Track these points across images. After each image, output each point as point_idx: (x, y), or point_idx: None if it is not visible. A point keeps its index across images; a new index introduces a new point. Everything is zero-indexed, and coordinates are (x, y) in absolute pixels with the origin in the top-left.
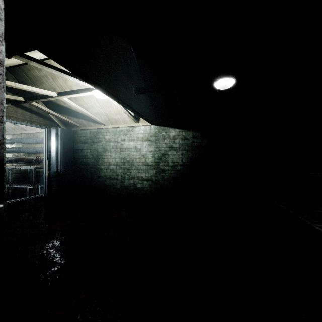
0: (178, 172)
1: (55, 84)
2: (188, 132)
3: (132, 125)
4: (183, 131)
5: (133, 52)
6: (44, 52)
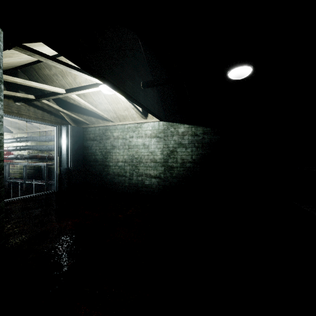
0: (187, 170)
1: (64, 82)
2: (198, 128)
3: (140, 121)
4: (193, 126)
5: (141, 44)
6: (44, 41)
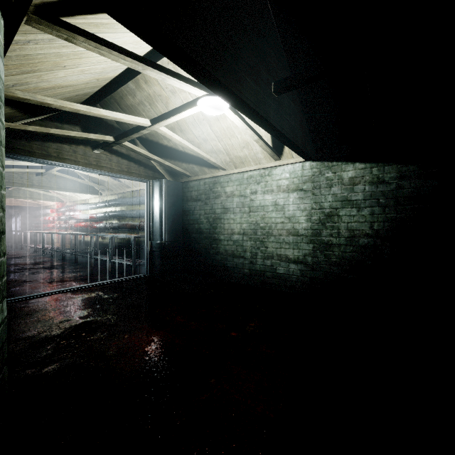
0: (362, 251)
1: (153, 113)
2: (387, 167)
3: (269, 164)
4: (375, 165)
5: (271, 11)
6: None
